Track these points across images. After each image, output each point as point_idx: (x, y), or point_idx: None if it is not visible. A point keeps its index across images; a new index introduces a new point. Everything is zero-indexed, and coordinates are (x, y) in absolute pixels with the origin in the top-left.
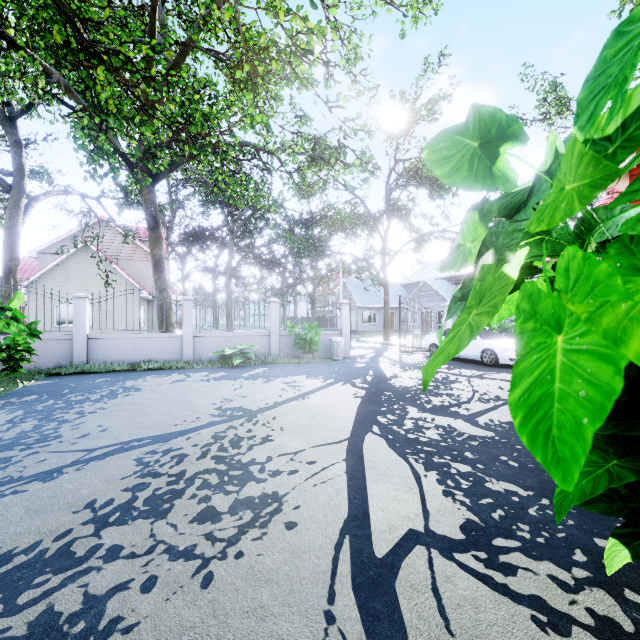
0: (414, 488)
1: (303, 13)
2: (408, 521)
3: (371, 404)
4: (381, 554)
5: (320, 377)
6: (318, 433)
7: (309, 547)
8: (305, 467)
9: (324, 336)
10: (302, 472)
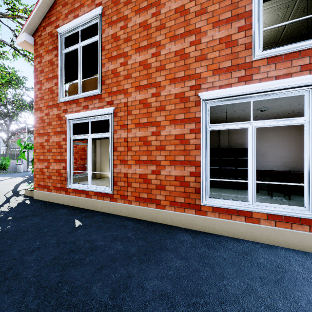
0: (30, 186)
1: (1, 69)
2: (26, 188)
3: (28, 179)
4: (18, 190)
5: (9, 176)
6: (7, 184)
7: (3, 191)
8: (2, 188)
9: (13, 162)
10: (1, 188)
